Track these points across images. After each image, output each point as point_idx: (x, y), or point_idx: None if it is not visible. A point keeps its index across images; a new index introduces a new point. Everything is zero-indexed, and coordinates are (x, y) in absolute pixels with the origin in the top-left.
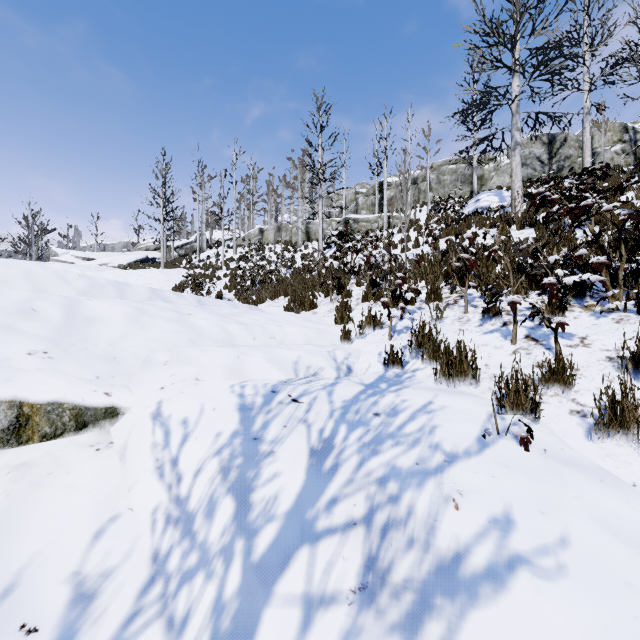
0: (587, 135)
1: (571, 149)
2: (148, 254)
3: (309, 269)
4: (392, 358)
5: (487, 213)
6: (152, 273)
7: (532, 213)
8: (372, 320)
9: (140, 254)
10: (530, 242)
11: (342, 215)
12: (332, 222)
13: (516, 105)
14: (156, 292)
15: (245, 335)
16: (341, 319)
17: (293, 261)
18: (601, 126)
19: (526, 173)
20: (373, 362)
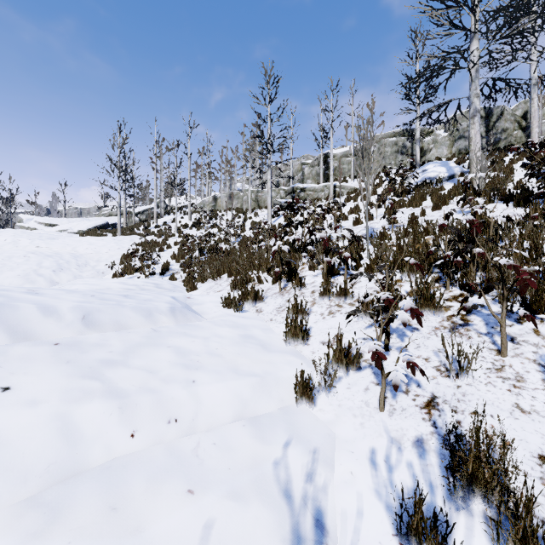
0: (535, 106)
1: (507, 122)
2: (111, 219)
3: (256, 242)
4: (419, 525)
5: (437, 183)
6: (104, 241)
7: (501, 185)
8: (346, 360)
9: (100, 220)
10: (517, 220)
11: (289, 184)
12: (280, 191)
13: (475, 70)
14: (1, 314)
15: (113, 429)
16: (294, 337)
17: (243, 229)
18: (539, 100)
19: (464, 145)
20: (365, 493)
